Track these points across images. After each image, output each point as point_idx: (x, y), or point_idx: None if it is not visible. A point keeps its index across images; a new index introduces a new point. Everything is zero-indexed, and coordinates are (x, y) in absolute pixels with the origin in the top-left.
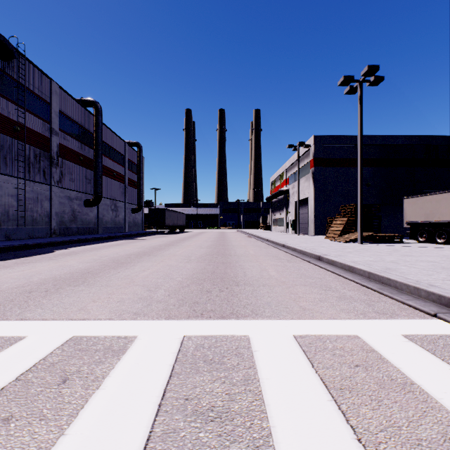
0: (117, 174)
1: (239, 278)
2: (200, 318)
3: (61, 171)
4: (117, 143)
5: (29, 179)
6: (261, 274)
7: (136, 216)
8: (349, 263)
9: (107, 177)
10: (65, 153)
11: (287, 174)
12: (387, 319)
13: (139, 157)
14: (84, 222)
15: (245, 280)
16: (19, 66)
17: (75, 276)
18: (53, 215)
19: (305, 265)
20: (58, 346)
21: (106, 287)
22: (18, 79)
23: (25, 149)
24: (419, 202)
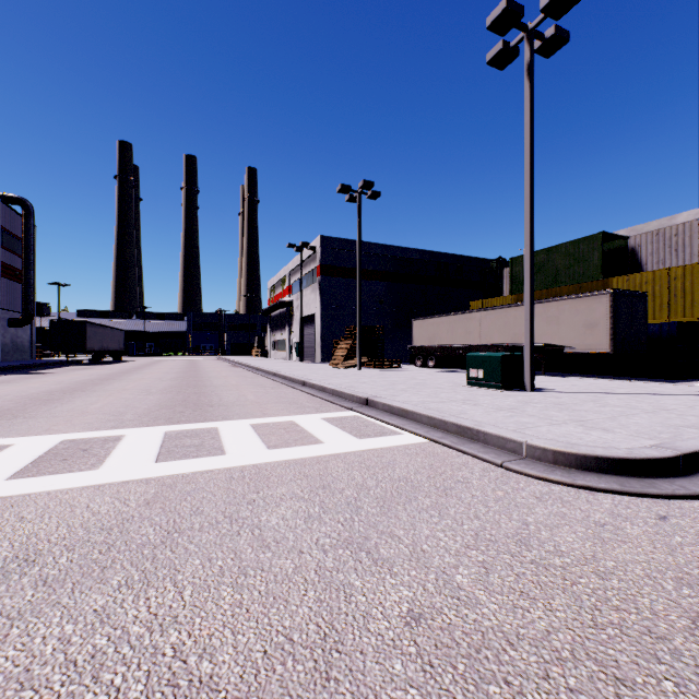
0: None
1: (214, 403)
2: (177, 424)
3: None
4: None
5: None
6: (238, 399)
7: (19, 333)
8: (323, 384)
9: None
10: None
11: (290, 280)
12: (320, 413)
13: (27, 225)
14: None
15: (221, 403)
16: None
17: None
18: None
19: (288, 390)
20: (58, 443)
21: (56, 418)
22: None
23: None
24: (424, 325)
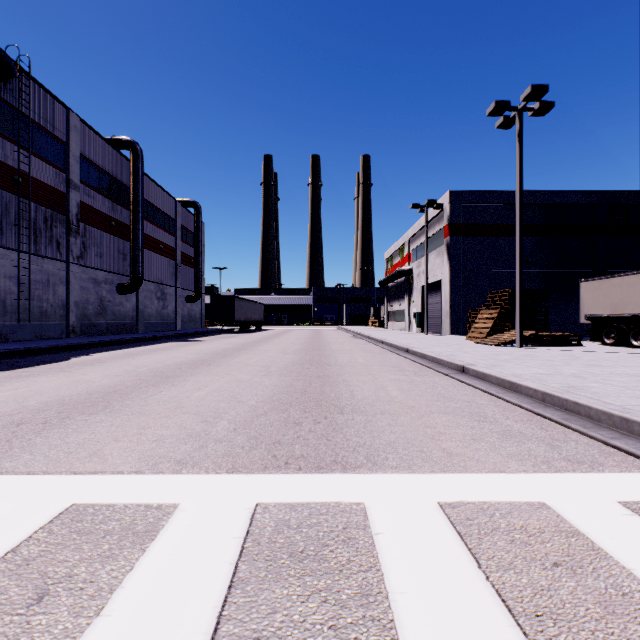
0: (164, 247)
1: (344, 401)
2: (283, 471)
3: (83, 242)
4: (164, 203)
5: (36, 253)
6: (376, 395)
7: (193, 307)
8: (510, 377)
9: (151, 251)
10: (88, 216)
11: (409, 247)
12: (587, 472)
13: (197, 222)
14: (117, 316)
15: (353, 404)
16: (21, 88)
17: (94, 398)
18: (71, 306)
19: (442, 380)
20: (43, 525)
21: (138, 417)
22: (20, 108)
23: (30, 209)
24: (603, 287)
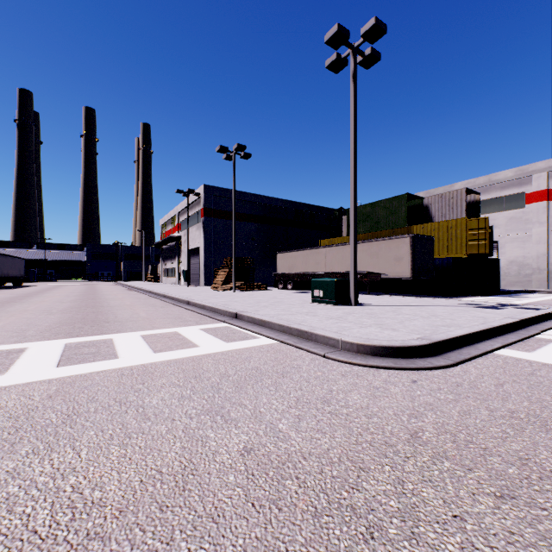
0: None
1: (110, 319)
2: (76, 337)
3: None
4: None
5: None
6: (132, 316)
7: None
8: (204, 303)
9: None
10: None
11: (179, 219)
12: (199, 325)
13: None
14: None
15: (116, 320)
16: None
17: None
18: None
19: (175, 308)
20: None
21: None
22: None
23: None
24: (286, 257)
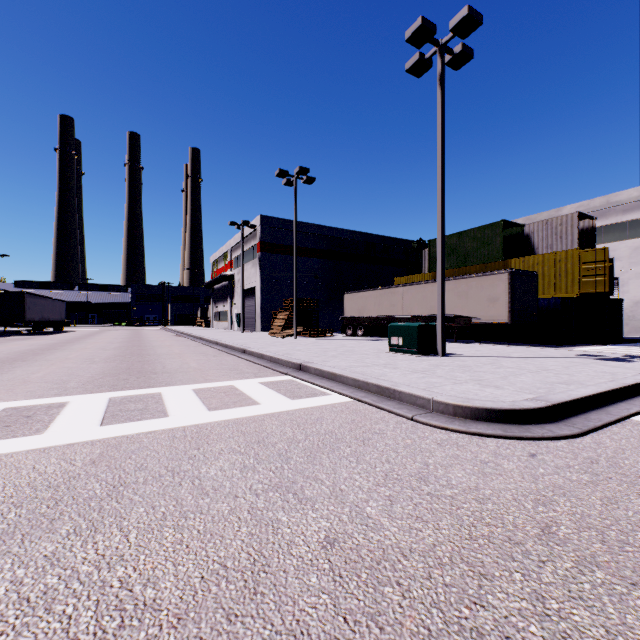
0: None
1: (158, 370)
2: (121, 391)
3: None
4: None
5: None
6: (181, 366)
7: None
8: (262, 352)
9: None
10: None
11: (232, 255)
12: (258, 378)
13: None
14: None
15: (164, 370)
16: None
17: None
18: None
19: (229, 358)
20: None
21: None
22: None
23: None
24: (355, 298)
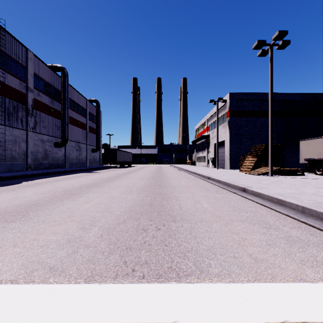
0: (80, 123)
1: (175, 212)
2: (129, 280)
3: (35, 119)
4: (80, 100)
5: (9, 125)
6: (195, 207)
7: (95, 154)
8: (276, 196)
9: (73, 125)
10: (38, 106)
11: (208, 123)
12: None
13: (97, 110)
14: (54, 159)
15: (181, 214)
16: None
17: (19, 209)
18: (28, 153)
19: (233, 196)
20: None
21: (40, 224)
22: None
23: (5, 102)
24: (312, 143)
